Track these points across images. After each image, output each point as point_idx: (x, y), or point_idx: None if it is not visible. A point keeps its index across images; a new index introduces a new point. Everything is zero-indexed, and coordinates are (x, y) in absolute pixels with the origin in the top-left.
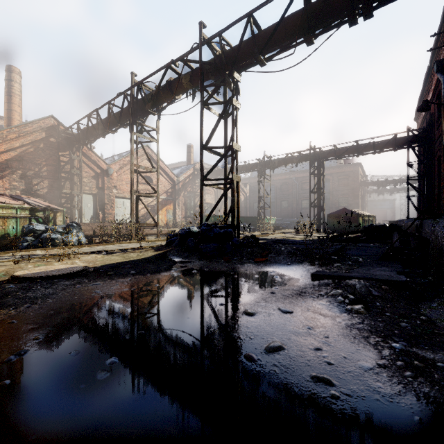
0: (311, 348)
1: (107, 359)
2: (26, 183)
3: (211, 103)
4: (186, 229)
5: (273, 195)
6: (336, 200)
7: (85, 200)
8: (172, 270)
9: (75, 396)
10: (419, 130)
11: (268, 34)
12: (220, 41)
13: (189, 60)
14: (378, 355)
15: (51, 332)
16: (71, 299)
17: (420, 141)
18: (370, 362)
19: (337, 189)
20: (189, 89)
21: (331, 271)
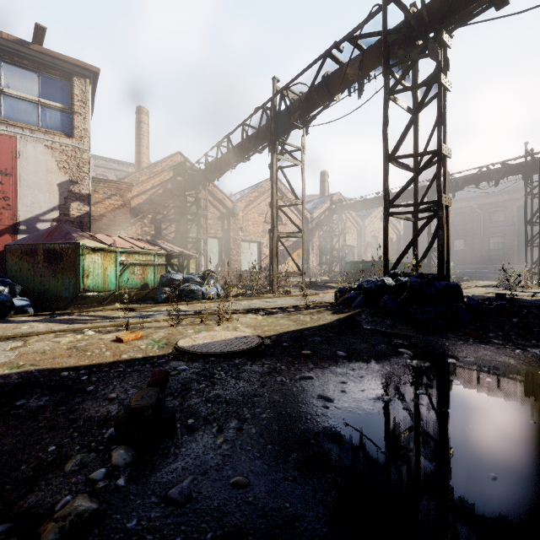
0: None
1: None
2: (155, 228)
3: (401, 89)
4: (377, 281)
5: None
6: None
7: (210, 245)
8: (403, 353)
9: None
10: None
11: None
12: None
13: (361, 34)
14: None
15: None
16: (298, 415)
17: None
18: None
19: None
20: (355, 81)
21: None
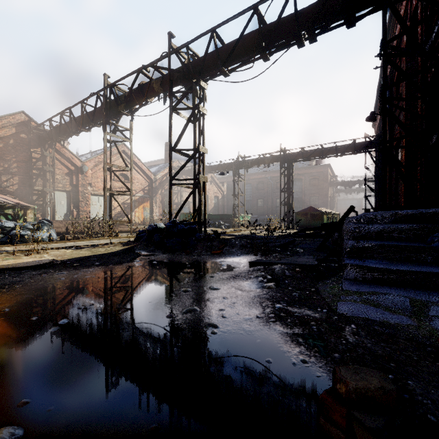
0: (217, 310)
1: (60, 320)
2: None
3: (179, 108)
4: (154, 225)
5: (250, 194)
6: (308, 198)
7: (58, 197)
8: (134, 261)
9: (31, 340)
10: (376, 136)
11: (230, 48)
12: (187, 52)
13: (159, 66)
14: (262, 312)
15: (16, 307)
16: (36, 284)
17: (375, 147)
18: (253, 316)
19: (309, 189)
20: (161, 93)
21: (267, 259)
